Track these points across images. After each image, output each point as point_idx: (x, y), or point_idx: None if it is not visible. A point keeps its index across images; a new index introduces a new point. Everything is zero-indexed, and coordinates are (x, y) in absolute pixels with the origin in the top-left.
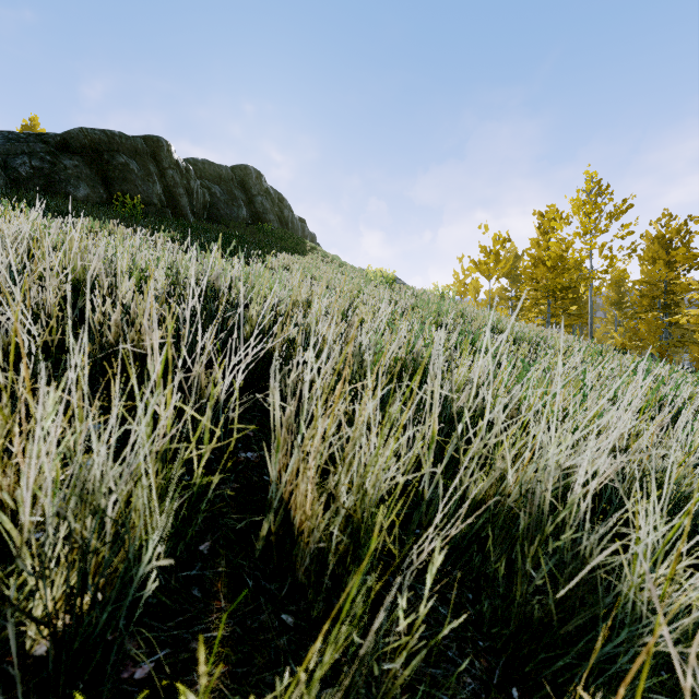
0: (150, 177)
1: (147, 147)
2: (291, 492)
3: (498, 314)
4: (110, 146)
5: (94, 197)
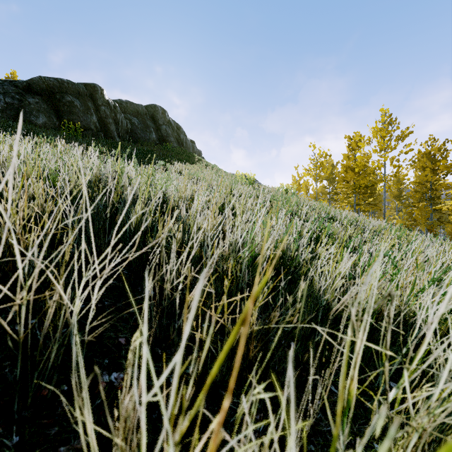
0: (88, 111)
1: (87, 91)
2: (155, 441)
3: (326, 204)
4: (61, 89)
5: (49, 123)
